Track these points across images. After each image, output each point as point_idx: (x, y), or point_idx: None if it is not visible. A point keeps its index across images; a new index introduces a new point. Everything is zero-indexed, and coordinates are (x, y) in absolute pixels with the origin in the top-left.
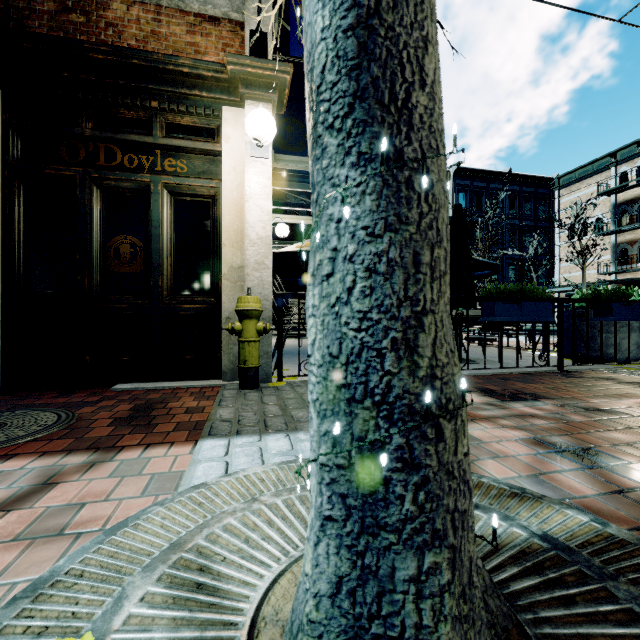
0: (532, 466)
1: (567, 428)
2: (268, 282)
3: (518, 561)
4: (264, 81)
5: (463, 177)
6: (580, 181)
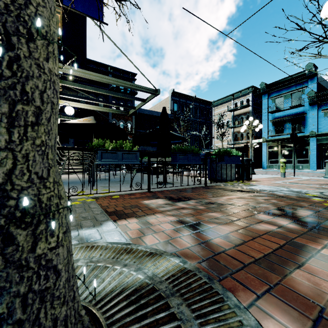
0: (170, 235)
1: (195, 213)
2: None
3: (129, 297)
4: None
5: (176, 96)
6: (221, 104)
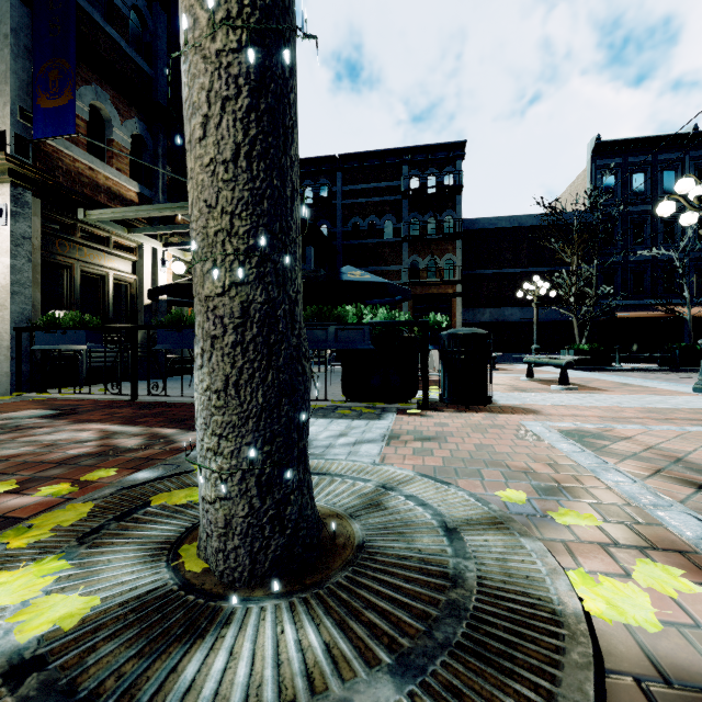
0: None
1: None
2: (8, 319)
3: None
4: (1, 168)
5: (609, 154)
6: None
